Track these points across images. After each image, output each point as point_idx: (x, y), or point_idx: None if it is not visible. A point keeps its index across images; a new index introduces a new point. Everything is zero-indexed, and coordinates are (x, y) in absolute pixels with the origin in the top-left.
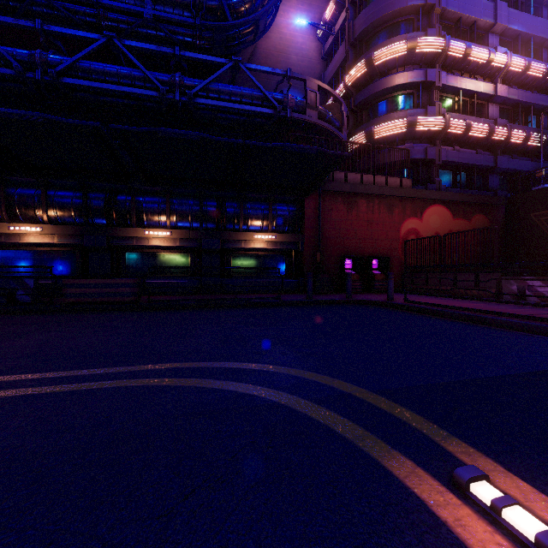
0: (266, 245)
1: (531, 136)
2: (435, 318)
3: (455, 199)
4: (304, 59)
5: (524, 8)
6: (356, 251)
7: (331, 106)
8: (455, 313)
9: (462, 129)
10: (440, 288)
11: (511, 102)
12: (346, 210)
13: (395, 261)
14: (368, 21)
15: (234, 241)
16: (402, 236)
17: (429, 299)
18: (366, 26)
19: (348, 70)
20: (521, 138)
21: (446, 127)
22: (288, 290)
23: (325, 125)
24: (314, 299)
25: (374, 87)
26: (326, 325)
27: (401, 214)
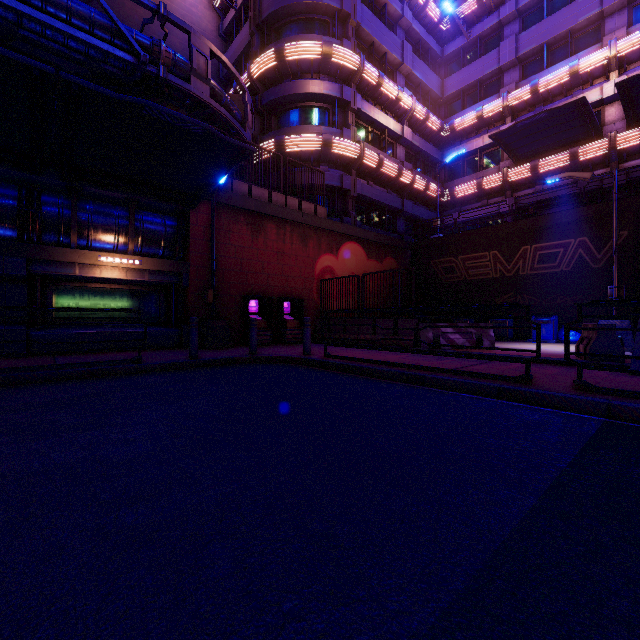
0: (124, 274)
1: (430, 185)
2: (365, 379)
3: (370, 238)
4: (195, 27)
5: (424, 60)
6: (264, 290)
7: (232, 97)
8: (388, 372)
9: (376, 163)
10: (359, 337)
11: (414, 148)
12: (250, 234)
13: (309, 304)
14: (278, 4)
15: (58, 264)
16: (318, 275)
17: (350, 351)
18: (276, 9)
19: (253, 58)
20: (422, 185)
21: (361, 156)
22: (163, 345)
23: (221, 110)
24: (201, 358)
25: (285, 88)
26: (209, 413)
27: (316, 248)
